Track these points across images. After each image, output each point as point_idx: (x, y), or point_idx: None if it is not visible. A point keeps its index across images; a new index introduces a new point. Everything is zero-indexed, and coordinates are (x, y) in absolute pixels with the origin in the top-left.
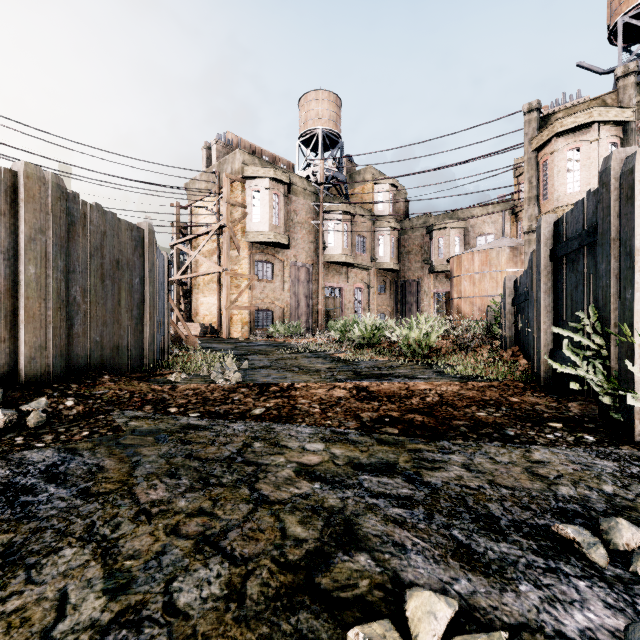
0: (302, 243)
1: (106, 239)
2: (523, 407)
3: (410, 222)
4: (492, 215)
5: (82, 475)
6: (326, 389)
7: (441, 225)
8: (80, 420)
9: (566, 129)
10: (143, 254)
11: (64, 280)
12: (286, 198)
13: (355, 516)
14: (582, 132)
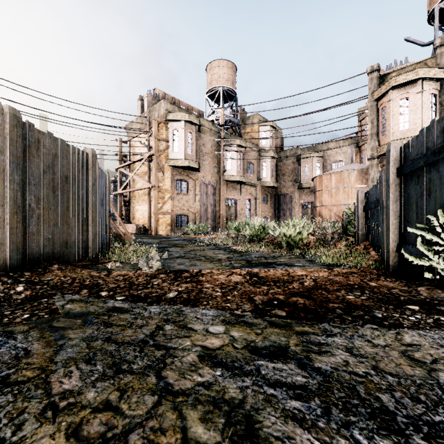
0: (208, 167)
1: (57, 159)
2: (382, 291)
3: (284, 153)
4: (342, 148)
5: (8, 361)
6: (226, 275)
7: (306, 155)
8: (26, 303)
9: (399, 84)
10: (87, 172)
11: (20, 190)
12: (197, 135)
13: (255, 411)
14: (410, 86)
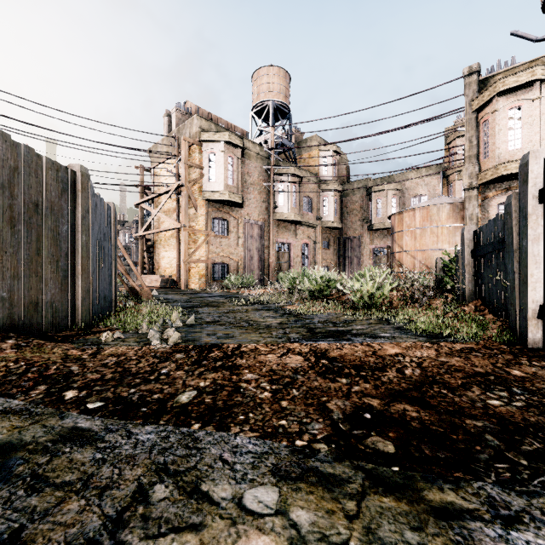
0: (255, 202)
1: (18, 176)
2: (540, 387)
3: (351, 185)
4: (425, 178)
5: None
6: (278, 355)
7: (379, 187)
8: None
9: (508, 88)
10: (74, 199)
11: None
12: (240, 161)
13: None
14: (524, 91)
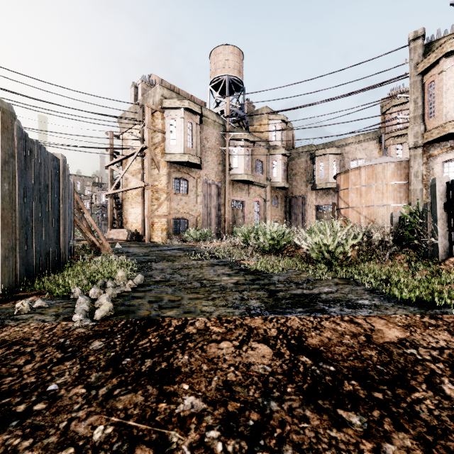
0: (212, 164)
1: None
2: None
3: (297, 151)
4: (363, 144)
5: None
6: (235, 342)
7: (322, 152)
8: None
9: None
10: None
11: None
12: (198, 126)
13: None
14: None
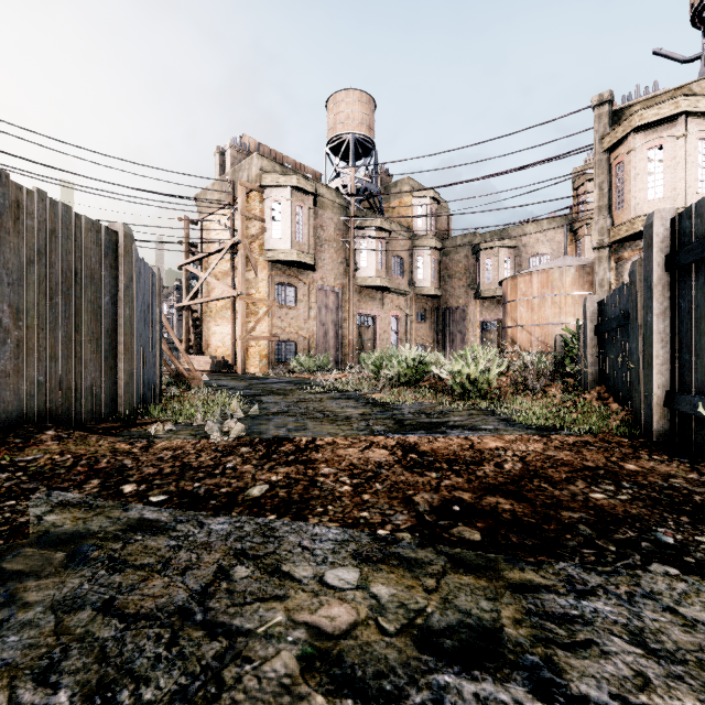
0: (330, 264)
1: (55, 240)
2: (653, 482)
3: (453, 241)
4: (547, 233)
5: None
6: (359, 448)
7: (489, 244)
8: None
9: (647, 123)
10: (116, 265)
11: None
12: (311, 211)
13: None
14: (666, 126)
